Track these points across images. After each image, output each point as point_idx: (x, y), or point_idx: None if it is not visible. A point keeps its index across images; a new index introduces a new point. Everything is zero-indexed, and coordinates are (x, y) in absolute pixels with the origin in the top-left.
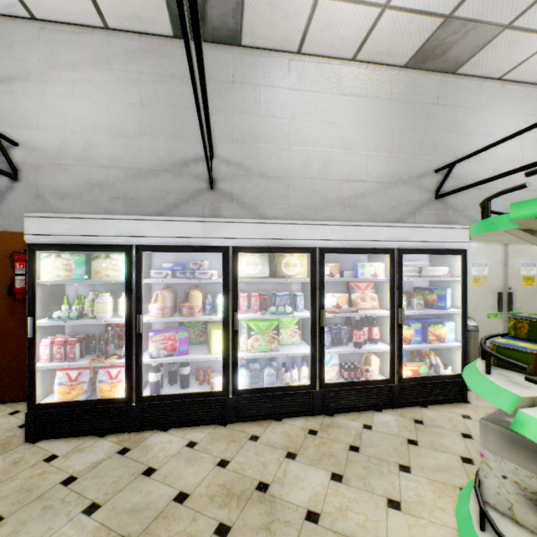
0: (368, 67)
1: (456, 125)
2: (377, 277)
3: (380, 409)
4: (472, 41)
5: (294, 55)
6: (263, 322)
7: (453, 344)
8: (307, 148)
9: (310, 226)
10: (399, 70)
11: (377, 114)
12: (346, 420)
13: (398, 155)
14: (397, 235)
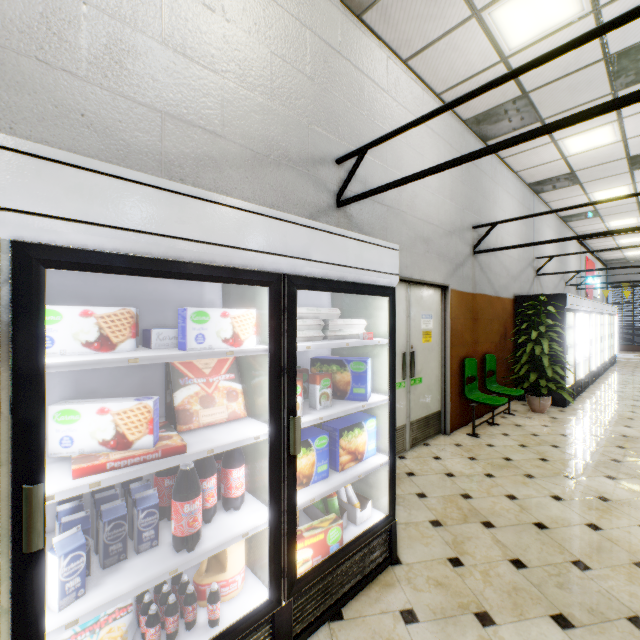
0: None
1: (362, 100)
2: (240, 344)
3: None
4: None
5: None
6: None
7: (377, 462)
8: None
9: None
10: None
11: (244, 7)
12: None
13: (282, 109)
14: (286, 241)
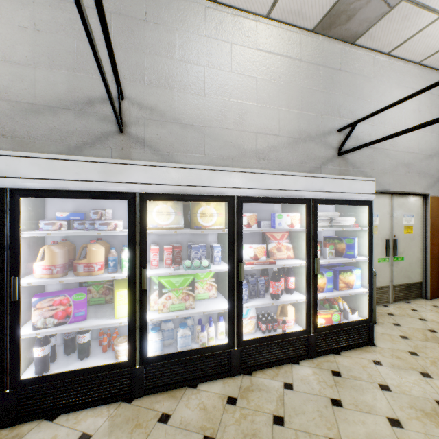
0: (281, 26)
1: (354, 90)
2: (293, 227)
3: (297, 361)
4: (373, 10)
5: (210, 3)
6: (176, 278)
7: (361, 290)
8: (223, 98)
9: (228, 172)
10: (308, 34)
11: (288, 72)
12: (265, 379)
13: (307, 113)
14: (313, 185)
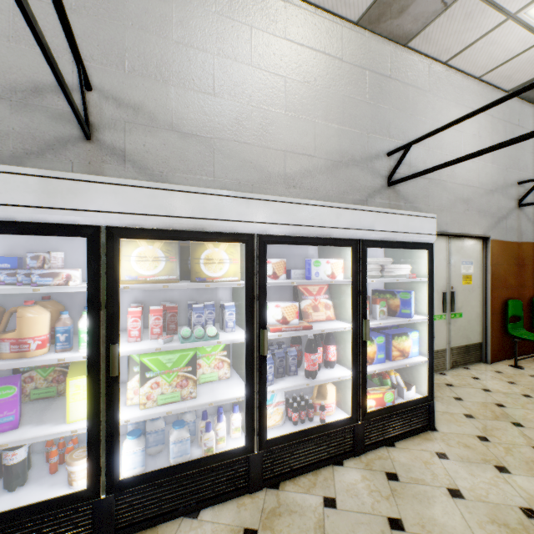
0: (317, 13)
1: (407, 105)
2: (335, 278)
3: (340, 461)
4: (432, 1)
5: None
6: (168, 355)
7: (419, 359)
8: (240, 100)
9: (246, 200)
10: (351, 27)
11: (327, 74)
12: (298, 494)
13: (349, 129)
14: (361, 221)
